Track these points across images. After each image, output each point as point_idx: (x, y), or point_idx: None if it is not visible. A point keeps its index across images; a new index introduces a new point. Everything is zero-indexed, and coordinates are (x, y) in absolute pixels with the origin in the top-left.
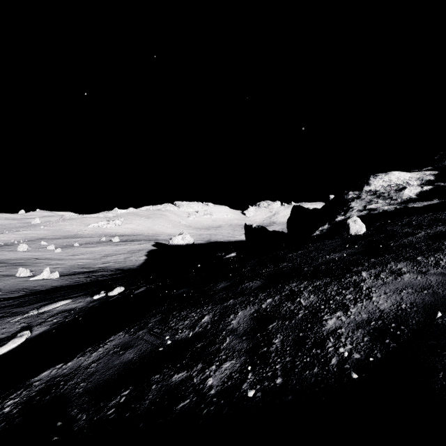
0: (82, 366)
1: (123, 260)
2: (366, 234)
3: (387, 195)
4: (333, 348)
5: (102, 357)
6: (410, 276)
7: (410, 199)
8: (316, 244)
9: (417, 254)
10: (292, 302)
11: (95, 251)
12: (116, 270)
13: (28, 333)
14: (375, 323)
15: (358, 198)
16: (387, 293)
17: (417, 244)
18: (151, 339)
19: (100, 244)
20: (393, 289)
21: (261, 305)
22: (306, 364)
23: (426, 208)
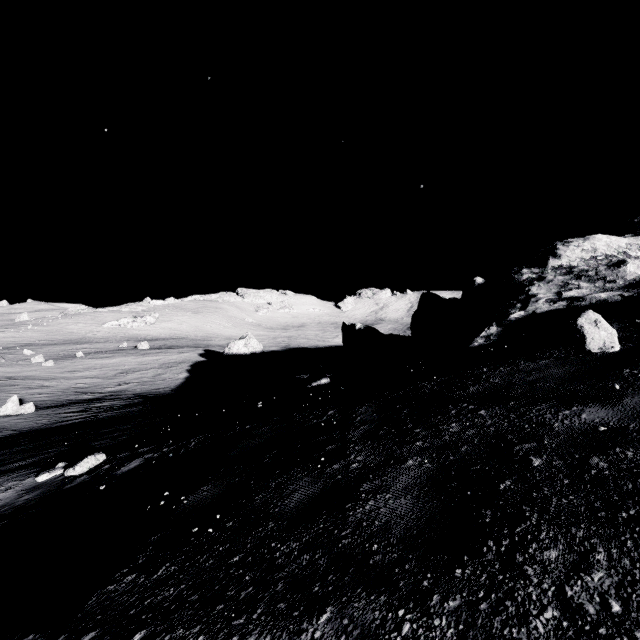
0: None
1: (151, 380)
2: (618, 350)
3: (594, 274)
4: None
5: None
6: None
7: None
8: (499, 369)
9: None
10: None
11: (109, 365)
12: (135, 397)
13: None
14: None
15: (541, 280)
16: None
17: None
18: None
19: (118, 354)
20: None
21: None
22: None
23: None
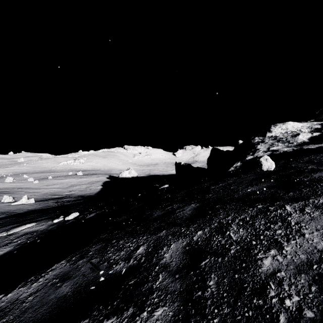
0: (19, 299)
1: (85, 189)
2: (275, 170)
3: (285, 139)
4: (277, 298)
5: (40, 289)
6: None
7: (304, 143)
8: (233, 178)
9: None
10: (222, 236)
11: (64, 182)
12: (79, 197)
13: None
14: (318, 267)
15: (262, 142)
16: (320, 230)
17: None
18: (88, 270)
19: (68, 177)
20: None
21: (192, 237)
22: (249, 320)
23: (318, 149)
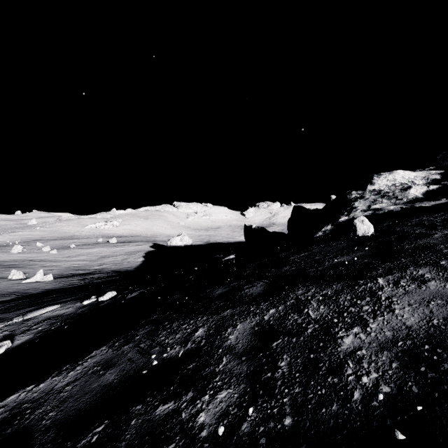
0: (55, 389)
1: (120, 262)
2: (375, 235)
3: (391, 194)
4: (354, 376)
5: (79, 377)
6: (437, 284)
7: (417, 199)
8: (320, 245)
9: (438, 257)
10: (299, 314)
11: (92, 253)
12: (112, 272)
13: (8, 343)
14: (404, 344)
15: (362, 198)
16: (412, 305)
17: (436, 247)
18: (137, 356)
19: (97, 246)
20: (418, 300)
21: (263, 317)
22: (322, 398)
23: (434, 207)
